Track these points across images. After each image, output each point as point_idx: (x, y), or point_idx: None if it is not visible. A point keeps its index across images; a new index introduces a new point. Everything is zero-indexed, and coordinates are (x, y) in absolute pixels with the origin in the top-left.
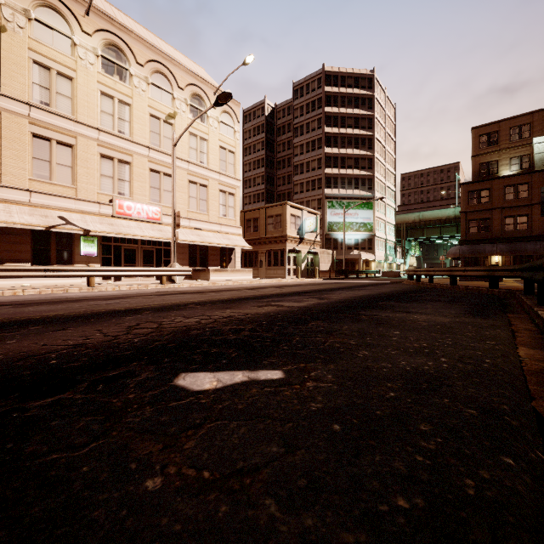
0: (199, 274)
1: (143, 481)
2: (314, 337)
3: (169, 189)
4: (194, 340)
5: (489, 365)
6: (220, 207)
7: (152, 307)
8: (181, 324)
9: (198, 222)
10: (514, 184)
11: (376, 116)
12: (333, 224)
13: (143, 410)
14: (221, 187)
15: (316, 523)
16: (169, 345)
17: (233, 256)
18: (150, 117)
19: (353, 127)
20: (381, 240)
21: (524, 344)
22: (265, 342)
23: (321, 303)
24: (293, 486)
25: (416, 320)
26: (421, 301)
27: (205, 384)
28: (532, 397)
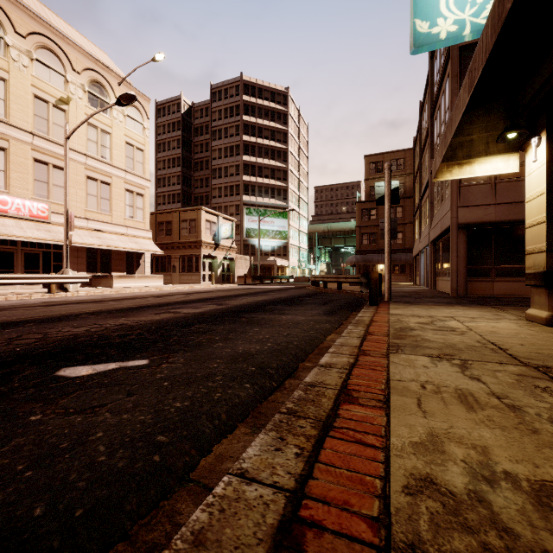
0: (100, 280)
1: (28, 418)
2: (190, 336)
3: (61, 183)
4: (79, 345)
5: (293, 345)
6: (126, 208)
7: (37, 319)
8: (69, 333)
9: (99, 223)
10: (393, 206)
11: (291, 132)
12: (251, 231)
13: (27, 391)
14: (127, 186)
15: (129, 416)
16: (54, 350)
17: (142, 261)
18: (35, 99)
19: (269, 138)
20: (295, 248)
21: (337, 332)
22: (146, 342)
23: (218, 308)
24: (124, 407)
25: (281, 320)
26: (301, 304)
27: (82, 372)
28: (304, 361)
